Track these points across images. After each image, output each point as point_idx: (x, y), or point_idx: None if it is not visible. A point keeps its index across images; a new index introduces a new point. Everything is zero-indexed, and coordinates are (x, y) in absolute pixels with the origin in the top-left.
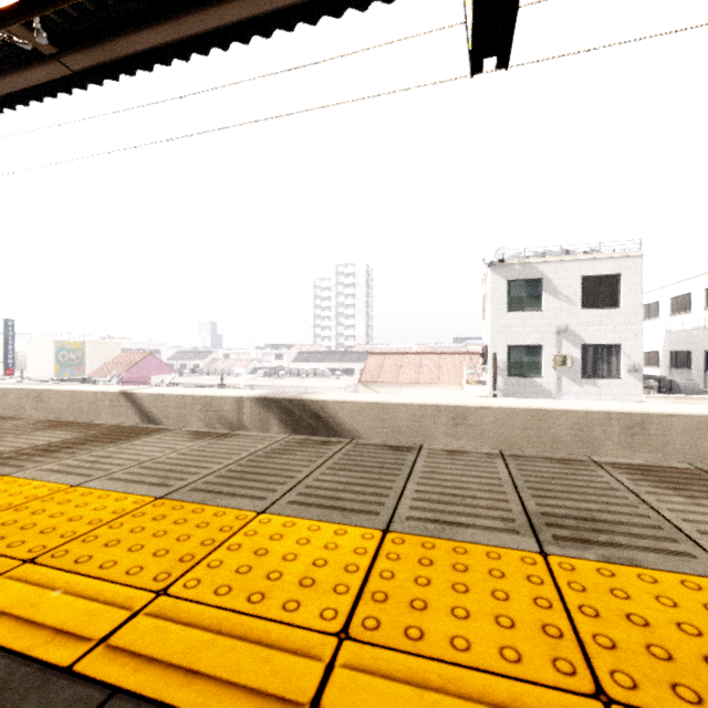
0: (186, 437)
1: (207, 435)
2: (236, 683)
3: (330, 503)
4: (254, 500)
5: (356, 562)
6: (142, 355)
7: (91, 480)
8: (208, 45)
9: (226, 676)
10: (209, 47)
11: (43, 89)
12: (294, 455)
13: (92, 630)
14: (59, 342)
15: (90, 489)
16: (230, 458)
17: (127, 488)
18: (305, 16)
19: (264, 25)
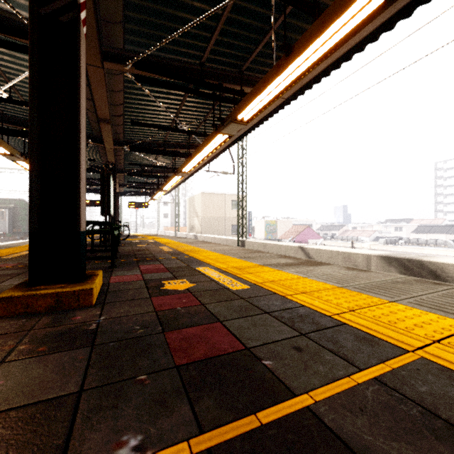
0: (343, 268)
1: (354, 269)
2: (386, 335)
3: (436, 308)
4: (387, 297)
5: (449, 329)
6: (303, 227)
7: (309, 277)
8: (351, 54)
9: (382, 333)
10: (352, 55)
11: (273, 111)
12: (412, 285)
13: (332, 311)
14: (266, 221)
15: (310, 279)
16: (370, 280)
17: (324, 282)
18: (422, 0)
19: (389, 24)
